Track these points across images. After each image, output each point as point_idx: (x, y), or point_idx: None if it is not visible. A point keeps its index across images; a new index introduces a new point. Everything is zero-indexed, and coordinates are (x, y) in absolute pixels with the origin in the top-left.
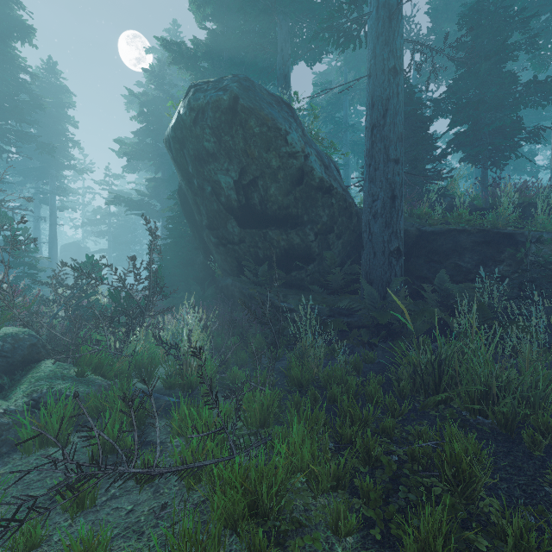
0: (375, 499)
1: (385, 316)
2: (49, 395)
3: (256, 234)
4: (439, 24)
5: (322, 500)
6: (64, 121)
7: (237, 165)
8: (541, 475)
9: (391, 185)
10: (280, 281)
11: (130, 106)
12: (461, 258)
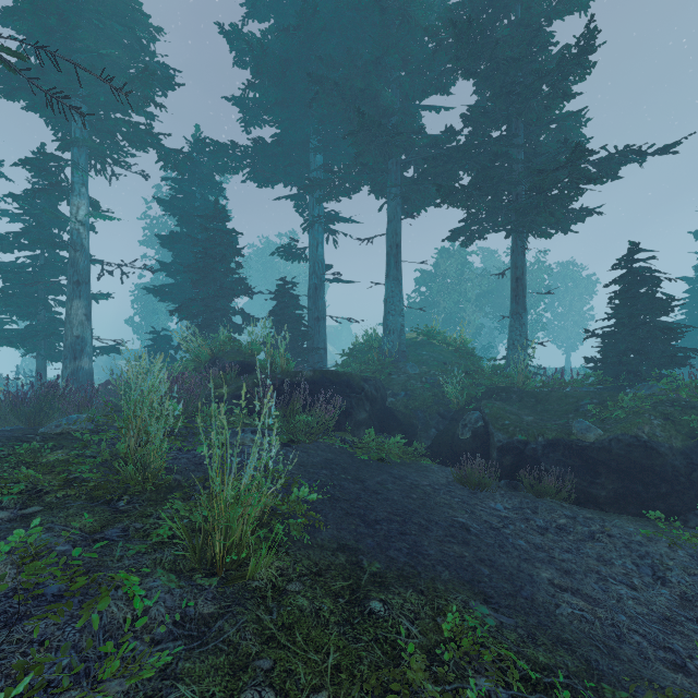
0: None
1: None
2: None
3: None
4: None
5: None
6: None
7: None
8: None
9: None
10: None
11: None
12: None
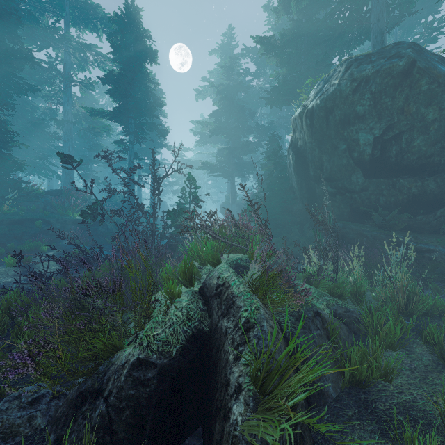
0: None
1: None
2: (338, 308)
3: (383, 182)
4: None
5: None
6: (159, 114)
7: (385, 122)
8: None
9: None
10: (401, 224)
11: (199, 96)
12: None
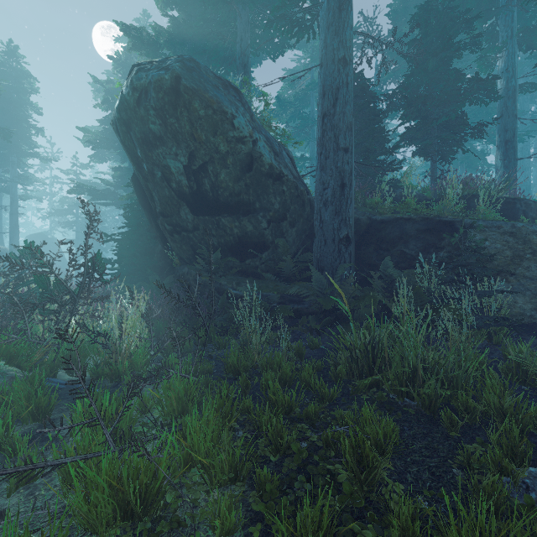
0: (271, 491)
1: (329, 301)
2: None
3: (209, 221)
4: (398, 26)
5: (216, 495)
6: (26, 107)
7: (185, 149)
8: (453, 456)
9: (340, 173)
10: (235, 269)
11: (98, 95)
12: (406, 245)
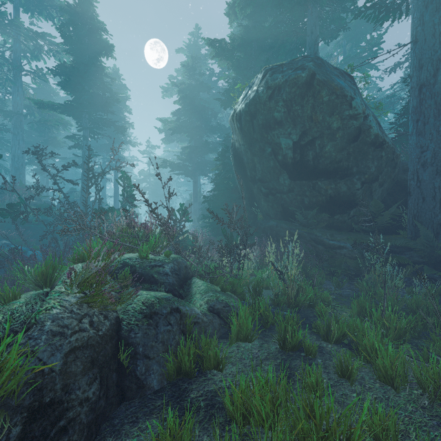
0: None
1: None
2: (218, 303)
3: (305, 184)
4: None
5: None
6: (123, 109)
7: (300, 129)
8: None
9: None
10: (322, 223)
11: (165, 94)
12: None
